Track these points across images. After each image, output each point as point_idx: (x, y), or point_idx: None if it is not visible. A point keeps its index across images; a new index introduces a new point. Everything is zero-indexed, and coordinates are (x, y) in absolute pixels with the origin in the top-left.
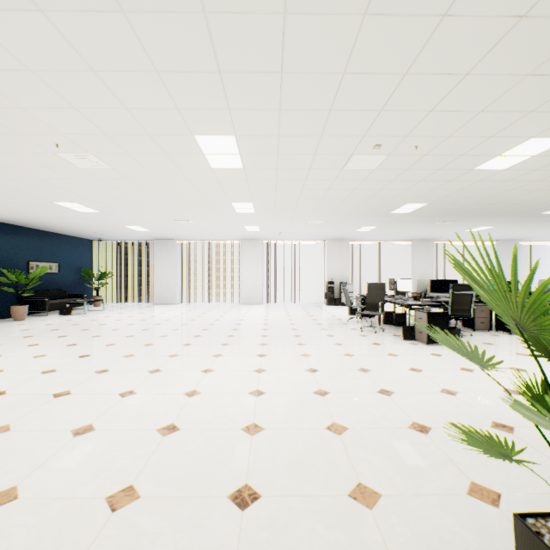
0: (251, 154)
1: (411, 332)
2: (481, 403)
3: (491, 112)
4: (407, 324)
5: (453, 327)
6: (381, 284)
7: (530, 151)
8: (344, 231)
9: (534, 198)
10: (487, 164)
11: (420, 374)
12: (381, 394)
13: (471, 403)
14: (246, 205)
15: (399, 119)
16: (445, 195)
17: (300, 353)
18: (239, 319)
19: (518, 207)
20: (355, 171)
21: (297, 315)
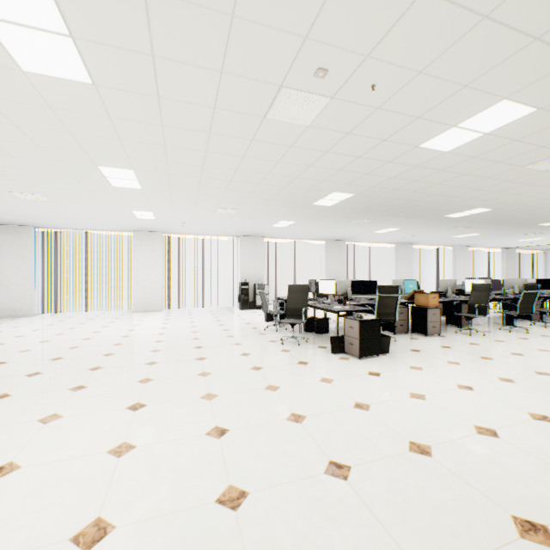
0: (97, 42)
1: (340, 343)
2: (471, 468)
3: (495, 22)
4: (329, 330)
5: (382, 335)
6: (304, 285)
7: (487, 125)
8: (259, 226)
9: (450, 197)
10: (436, 140)
11: (371, 414)
12: (332, 476)
13: (460, 471)
14: (124, 174)
15: (369, 2)
16: (375, 184)
17: (201, 393)
18: (122, 335)
19: (431, 207)
20: (282, 125)
21: (205, 325)
